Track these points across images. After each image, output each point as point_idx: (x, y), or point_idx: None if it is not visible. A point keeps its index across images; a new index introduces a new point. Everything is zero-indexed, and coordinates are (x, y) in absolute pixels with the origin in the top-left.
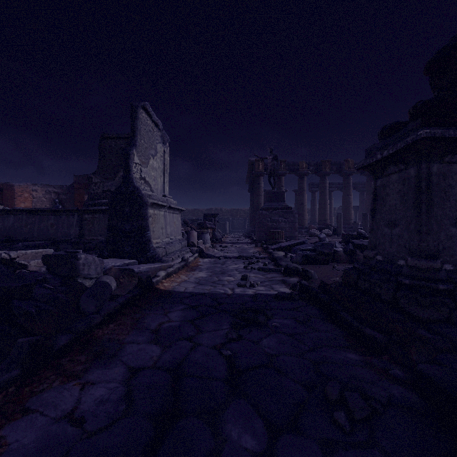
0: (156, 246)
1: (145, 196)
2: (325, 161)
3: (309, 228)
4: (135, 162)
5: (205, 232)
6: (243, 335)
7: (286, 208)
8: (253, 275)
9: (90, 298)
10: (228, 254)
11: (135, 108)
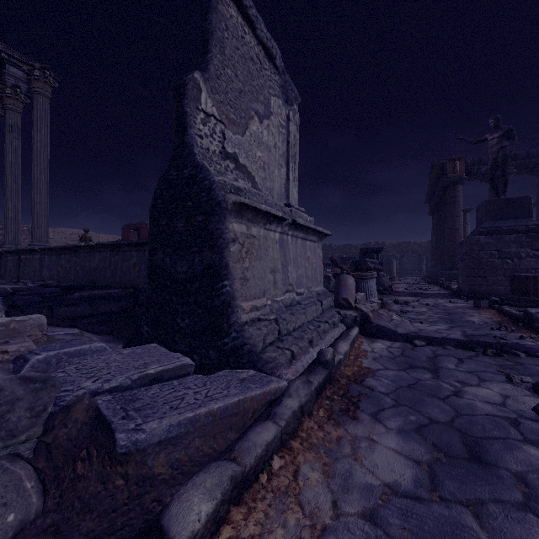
0: (250, 318)
1: (218, 186)
2: None
3: None
4: (203, 110)
5: (367, 277)
6: None
7: (538, 228)
8: None
9: None
10: (425, 327)
11: None
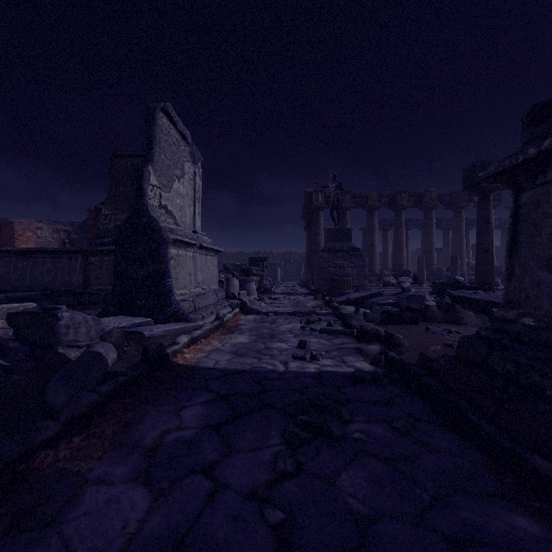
0: (180, 299)
1: (164, 230)
2: (401, 192)
3: (381, 276)
4: (151, 184)
5: (249, 280)
6: (305, 463)
7: (353, 249)
8: (314, 340)
9: (60, 383)
10: (280, 309)
11: (152, 110)
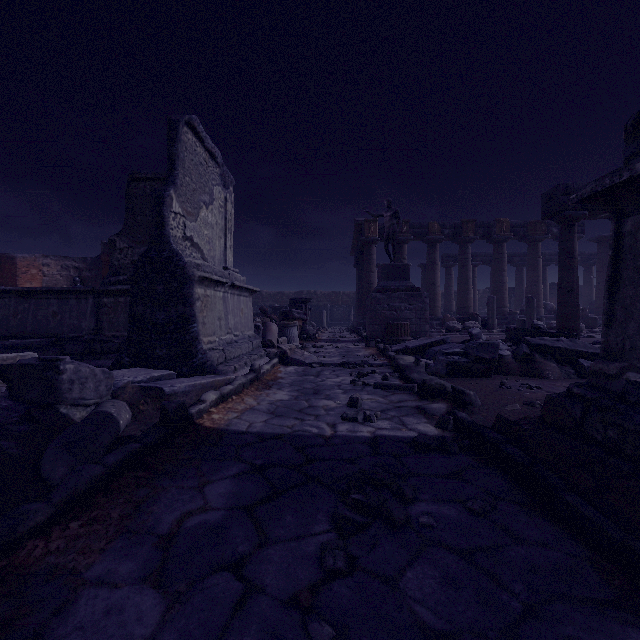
0: (207, 348)
1: (189, 266)
2: (468, 222)
3: (444, 320)
4: (174, 211)
5: (290, 325)
6: (360, 557)
7: (412, 289)
8: (367, 396)
9: (59, 452)
10: (326, 359)
11: (174, 123)
